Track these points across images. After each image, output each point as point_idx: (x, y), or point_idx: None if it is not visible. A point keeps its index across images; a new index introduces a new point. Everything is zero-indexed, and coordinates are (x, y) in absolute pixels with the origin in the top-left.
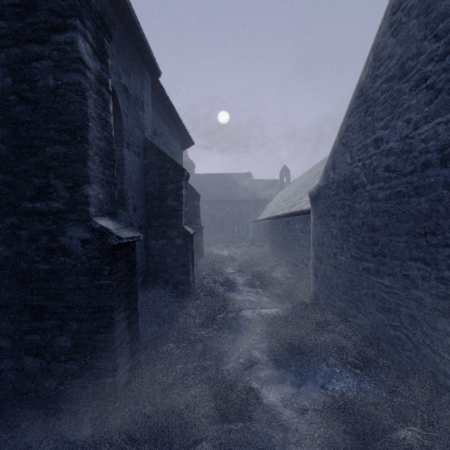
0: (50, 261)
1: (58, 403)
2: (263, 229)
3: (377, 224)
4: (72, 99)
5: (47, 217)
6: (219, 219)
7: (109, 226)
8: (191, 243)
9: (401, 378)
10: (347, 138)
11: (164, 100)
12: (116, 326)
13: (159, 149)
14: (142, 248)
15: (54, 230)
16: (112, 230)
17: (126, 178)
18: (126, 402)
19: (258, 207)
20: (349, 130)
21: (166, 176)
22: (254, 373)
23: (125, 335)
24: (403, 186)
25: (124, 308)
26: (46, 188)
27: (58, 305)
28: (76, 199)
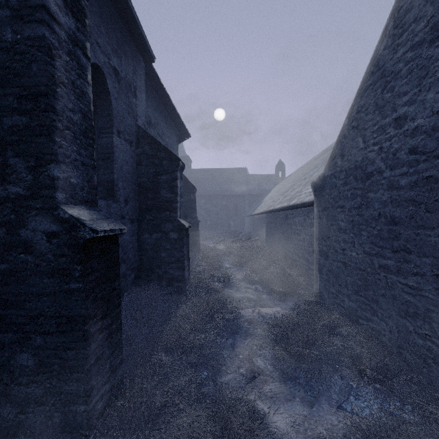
0: (8, 260)
1: (18, 436)
2: (259, 223)
3: (399, 215)
4: (35, 57)
5: (4, 205)
6: (215, 214)
7: (82, 215)
8: (186, 237)
9: (436, 400)
10: (359, 121)
11: (159, 89)
12: (90, 340)
13: (153, 137)
14: (134, 242)
15: (13, 220)
16: (85, 221)
17: (117, 167)
18: (103, 434)
19: (254, 202)
20: (361, 111)
21: (160, 166)
22: (257, 386)
23: (103, 348)
24: (436, 170)
25: (102, 316)
26: (3, 168)
27: (18, 314)
28: (40, 182)
